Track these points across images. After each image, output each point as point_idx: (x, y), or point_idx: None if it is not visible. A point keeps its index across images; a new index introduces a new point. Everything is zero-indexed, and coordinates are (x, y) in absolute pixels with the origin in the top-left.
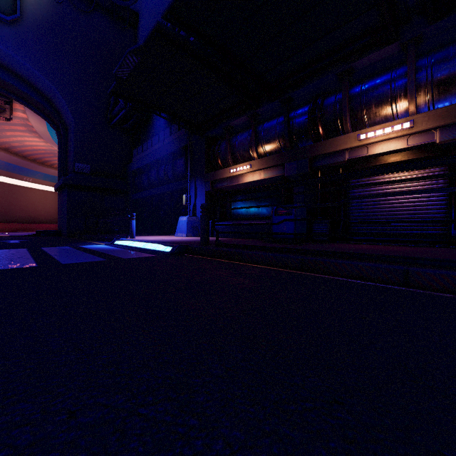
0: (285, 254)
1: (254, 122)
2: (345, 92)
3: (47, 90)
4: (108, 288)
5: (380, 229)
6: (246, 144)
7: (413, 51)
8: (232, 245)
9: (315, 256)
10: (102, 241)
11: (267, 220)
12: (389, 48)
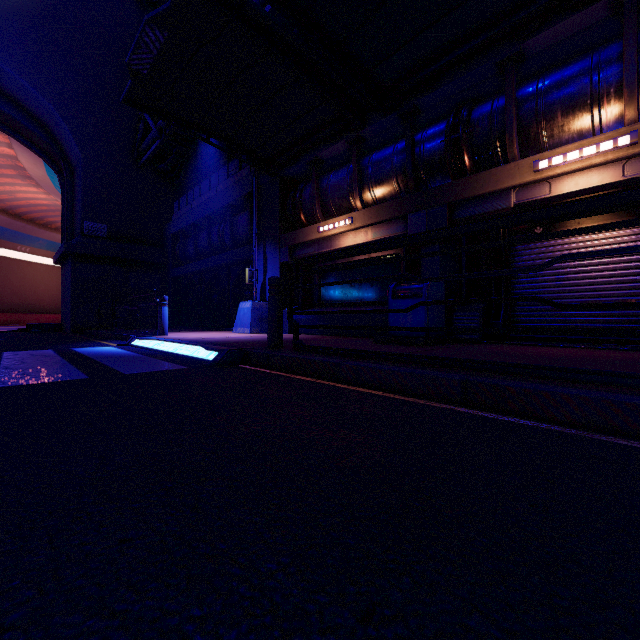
0: (425, 369)
1: (357, 150)
2: (511, 93)
3: (41, 111)
4: (4, 470)
5: (569, 320)
6: (345, 186)
7: (635, 13)
8: (322, 349)
9: (490, 375)
10: (118, 340)
11: (378, 307)
12: (590, 11)
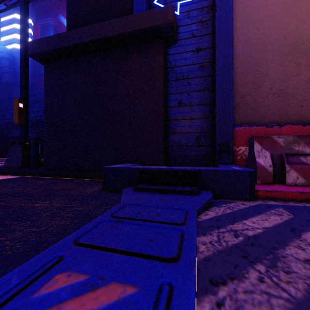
0: None
1: None
2: None
3: None
4: None
5: None
6: None
7: None
8: None
9: None
10: None
11: None
12: None
